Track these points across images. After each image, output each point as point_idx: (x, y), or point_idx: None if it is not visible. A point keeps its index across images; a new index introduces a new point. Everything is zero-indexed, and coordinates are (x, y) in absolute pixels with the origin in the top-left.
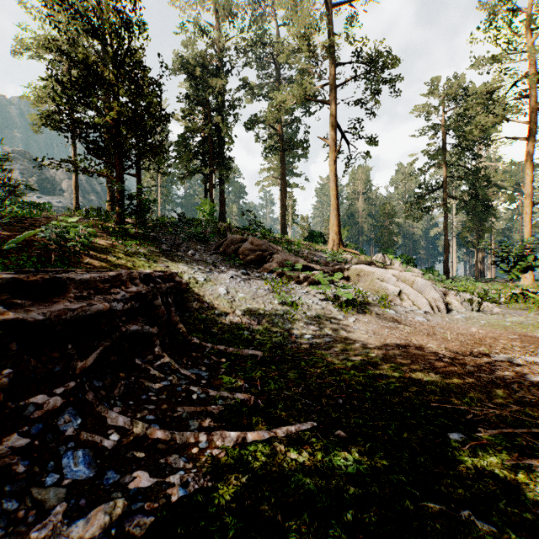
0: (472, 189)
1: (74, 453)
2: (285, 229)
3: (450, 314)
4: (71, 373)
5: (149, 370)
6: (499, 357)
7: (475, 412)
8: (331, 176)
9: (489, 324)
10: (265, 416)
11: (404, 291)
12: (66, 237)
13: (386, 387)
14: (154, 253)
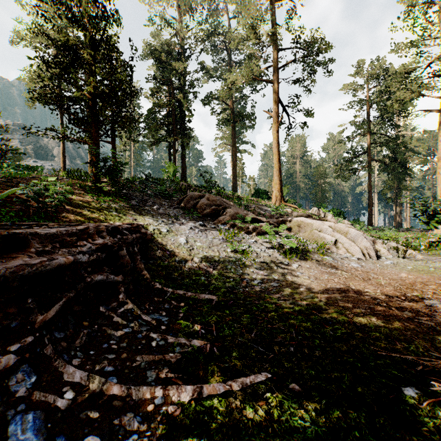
0: (391, 154)
1: (24, 417)
2: (236, 187)
3: (380, 260)
4: (29, 328)
5: (112, 318)
6: (432, 302)
7: (424, 363)
8: (274, 143)
9: (415, 270)
10: (220, 365)
11: (339, 240)
12: (43, 194)
13: (333, 334)
14: (124, 207)
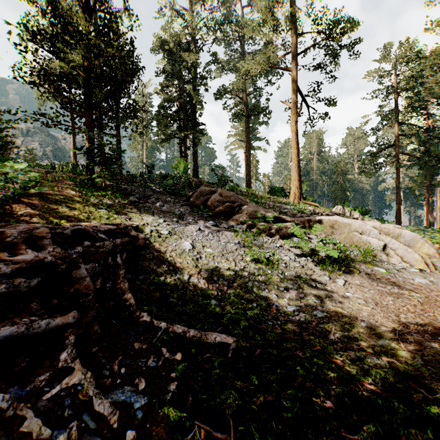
0: (420, 147)
1: None
2: (250, 185)
3: None
4: None
5: (21, 422)
6: None
7: None
8: (292, 136)
9: None
10: None
11: (390, 246)
12: None
13: None
14: (119, 204)
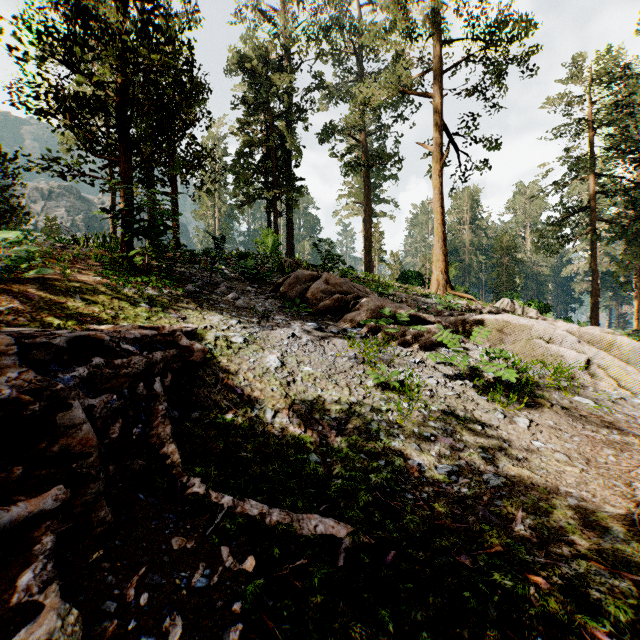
0: (627, 211)
1: None
2: (371, 268)
3: None
4: None
5: None
6: None
7: None
8: (434, 194)
9: None
10: None
11: (596, 361)
12: None
13: None
14: (170, 295)
